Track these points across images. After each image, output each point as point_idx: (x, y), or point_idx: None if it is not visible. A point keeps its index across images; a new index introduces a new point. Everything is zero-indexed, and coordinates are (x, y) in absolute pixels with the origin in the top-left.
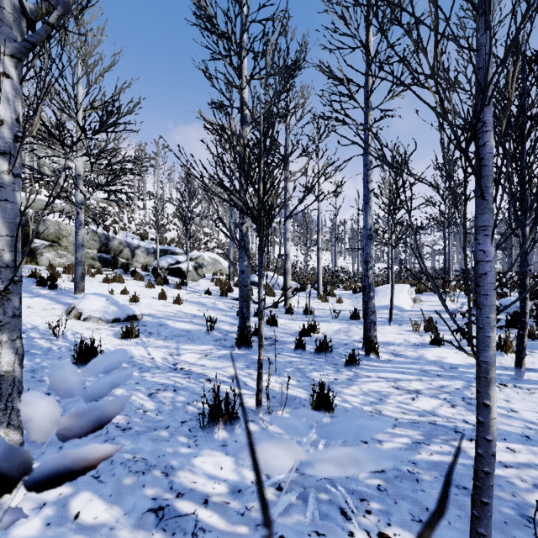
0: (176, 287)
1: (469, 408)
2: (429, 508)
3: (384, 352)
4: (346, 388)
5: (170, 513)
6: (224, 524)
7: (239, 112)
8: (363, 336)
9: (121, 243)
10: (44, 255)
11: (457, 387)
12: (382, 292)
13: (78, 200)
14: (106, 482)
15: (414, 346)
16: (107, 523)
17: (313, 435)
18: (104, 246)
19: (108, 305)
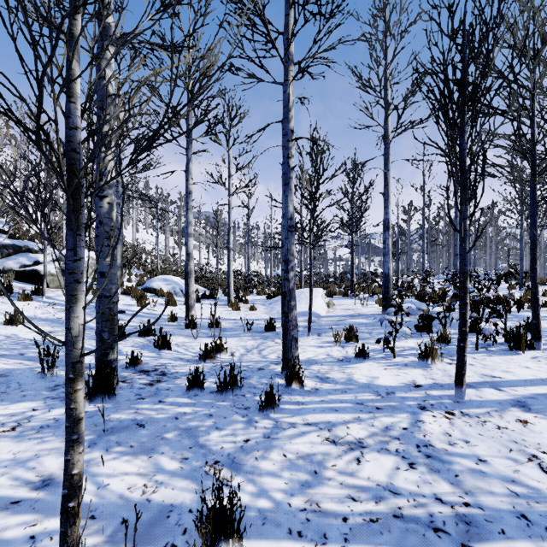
0: (24, 297)
1: (431, 465)
2: None
3: (308, 377)
4: (263, 459)
5: None
6: None
7: None
8: (282, 358)
9: None
10: None
11: (404, 425)
12: (297, 296)
13: None
14: None
15: (339, 363)
16: None
17: None
18: None
19: None
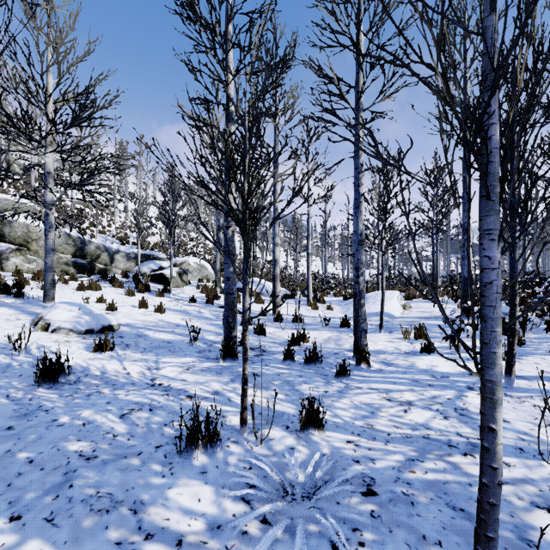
0: (159, 294)
1: (462, 419)
2: (426, 536)
3: (375, 361)
4: (337, 401)
5: None
6: None
7: (224, 109)
8: (354, 345)
9: (98, 247)
10: (11, 260)
11: (449, 397)
12: (373, 298)
13: (48, 200)
14: (61, 526)
15: (405, 354)
16: None
17: (302, 455)
18: (79, 251)
19: (80, 315)
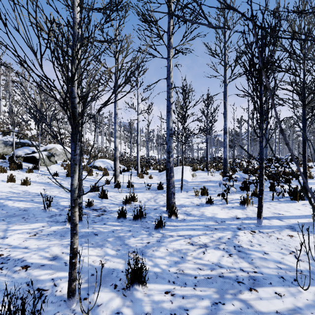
0: (29, 171)
1: (240, 255)
2: None
3: (180, 213)
4: (156, 251)
5: None
6: None
7: None
8: (167, 203)
9: None
10: None
11: (229, 237)
12: (175, 171)
13: None
14: None
15: (197, 206)
16: None
17: None
18: None
19: None
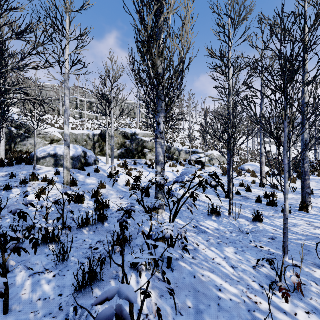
0: (199, 170)
1: None
2: None
3: (316, 211)
4: (276, 219)
5: (198, 227)
6: (212, 233)
7: None
8: (301, 201)
9: (175, 149)
10: (148, 155)
11: None
12: None
13: None
14: (182, 219)
15: None
16: (184, 224)
17: (250, 227)
18: (168, 151)
19: (173, 176)
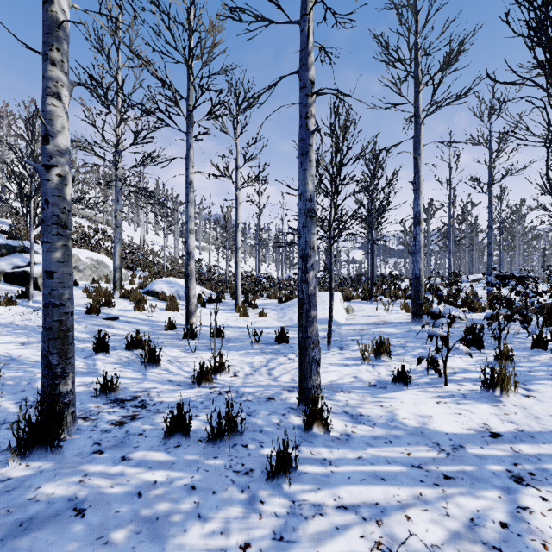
0: (7, 302)
1: None
2: None
3: (334, 413)
4: None
5: None
6: None
7: None
8: (299, 387)
9: None
10: None
11: (500, 517)
12: None
13: None
14: None
15: (372, 390)
16: None
17: None
18: None
19: None
